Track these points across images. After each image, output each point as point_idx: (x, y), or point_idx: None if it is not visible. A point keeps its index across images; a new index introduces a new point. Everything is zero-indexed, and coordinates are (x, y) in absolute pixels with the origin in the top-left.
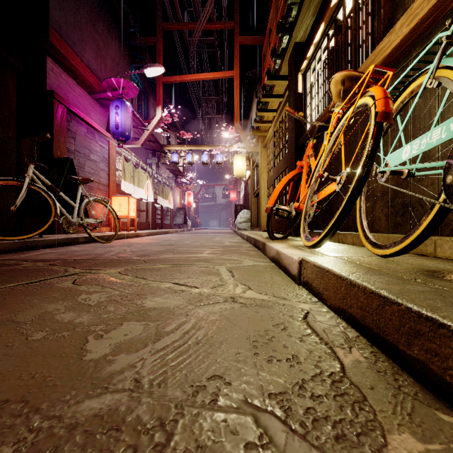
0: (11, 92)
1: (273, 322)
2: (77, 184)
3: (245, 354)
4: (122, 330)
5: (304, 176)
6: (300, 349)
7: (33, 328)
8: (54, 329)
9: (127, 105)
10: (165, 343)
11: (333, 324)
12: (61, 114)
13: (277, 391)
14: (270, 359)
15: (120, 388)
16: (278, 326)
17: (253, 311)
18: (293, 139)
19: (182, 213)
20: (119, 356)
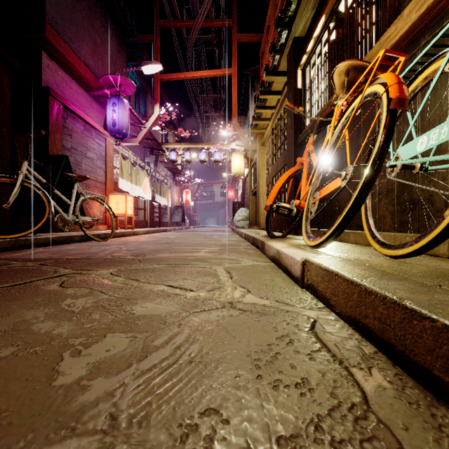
0: (5, 88)
1: (277, 333)
2: (73, 181)
3: (246, 377)
4: (105, 344)
5: (304, 173)
6: (311, 370)
7: (3, 341)
8: (27, 343)
9: (124, 102)
10: (153, 362)
11: (344, 336)
12: (57, 111)
13: (288, 433)
14: (275, 384)
15: (90, 428)
16: (283, 339)
17: (254, 319)
18: (292, 136)
19: (180, 211)
20: (96, 380)
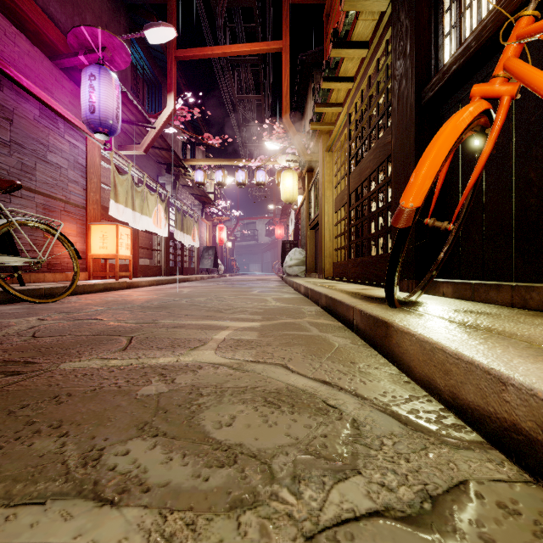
0: None
1: None
2: None
3: None
4: None
5: None
6: None
7: None
8: None
9: (110, 75)
10: None
11: None
12: None
13: None
14: None
15: None
16: None
17: None
18: (409, 90)
19: (211, 253)
20: None
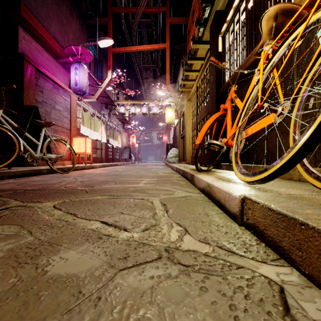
0: None
1: None
2: (41, 126)
3: None
4: None
5: (228, 116)
6: None
7: None
8: None
9: (84, 67)
10: None
11: None
12: (30, 72)
13: None
14: None
15: None
16: None
17: (199, 284)
18: (214, 90)
19: (128, 150)
20: None
